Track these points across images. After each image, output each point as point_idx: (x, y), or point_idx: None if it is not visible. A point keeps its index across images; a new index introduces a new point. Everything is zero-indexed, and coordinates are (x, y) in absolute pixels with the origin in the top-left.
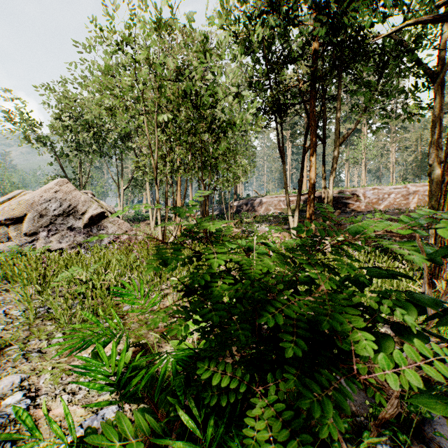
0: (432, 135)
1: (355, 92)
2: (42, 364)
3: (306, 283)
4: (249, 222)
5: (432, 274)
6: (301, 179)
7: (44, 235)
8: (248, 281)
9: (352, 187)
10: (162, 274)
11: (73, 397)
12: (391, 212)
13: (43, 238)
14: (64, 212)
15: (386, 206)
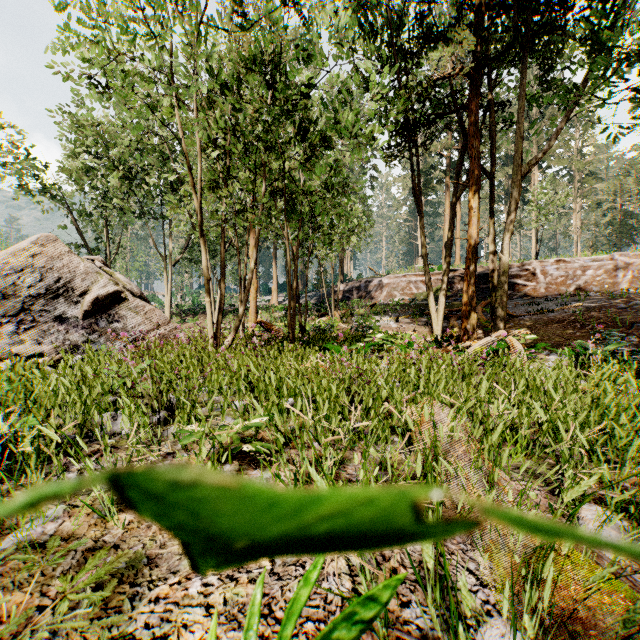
0: None
1: (541, 97)
2: None
3: None
4: (364, 314)
5: None
6: (450, 242)
7: (11, 330)
8: None
9: (522, 261)
10: (183, 409)
11: None
12: (593, 296)
13: (8, 335)
14: (49, 291)
15: (579, 289)
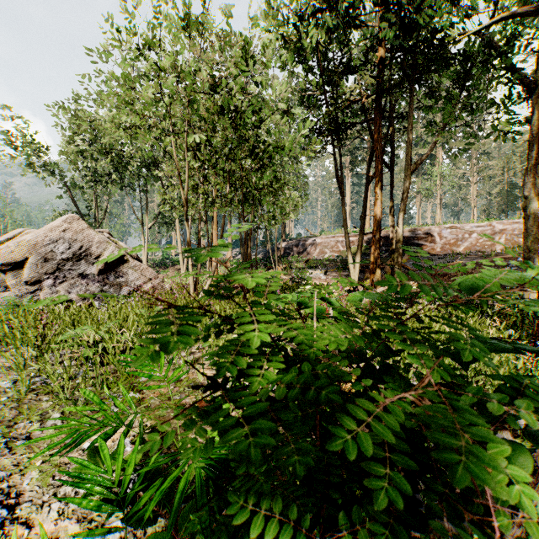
0: (527, 160)
1: (429, 109)
2: (29, 456)
3: (382, 353)
4: (300, 268)
5: (535, 334)
6: (363, 215)
7: (49, 284)
8: (308, 365)
9: (425, 225)
10: None
11: (66, 505)
12: (473, 255)
13: (48, 287)
14: (74, 255)
15: (466, 248)
